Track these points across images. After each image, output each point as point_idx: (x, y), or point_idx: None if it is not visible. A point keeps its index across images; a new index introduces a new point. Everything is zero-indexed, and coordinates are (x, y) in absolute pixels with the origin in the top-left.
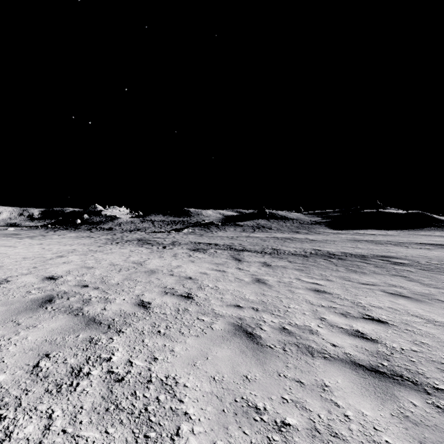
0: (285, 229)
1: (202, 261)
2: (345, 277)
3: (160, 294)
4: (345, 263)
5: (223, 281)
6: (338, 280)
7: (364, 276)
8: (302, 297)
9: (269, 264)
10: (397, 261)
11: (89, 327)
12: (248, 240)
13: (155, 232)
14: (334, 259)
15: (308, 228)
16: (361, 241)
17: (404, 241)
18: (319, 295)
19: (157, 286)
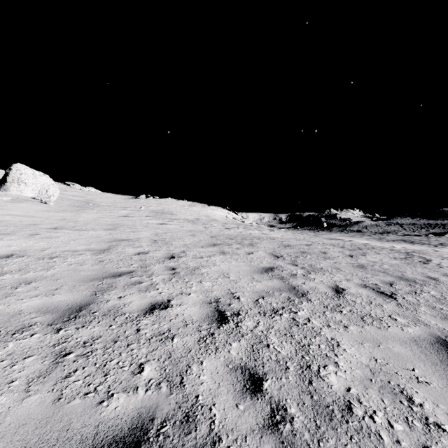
0: None
1: None
2: None
3: None
4: None
5: None
6: None
7: None
8: None
9: None
10: None
11: (442, 254)
12: None
13: (408, 235)
14: None
15: None
16: None
17: None
18: None
19: None
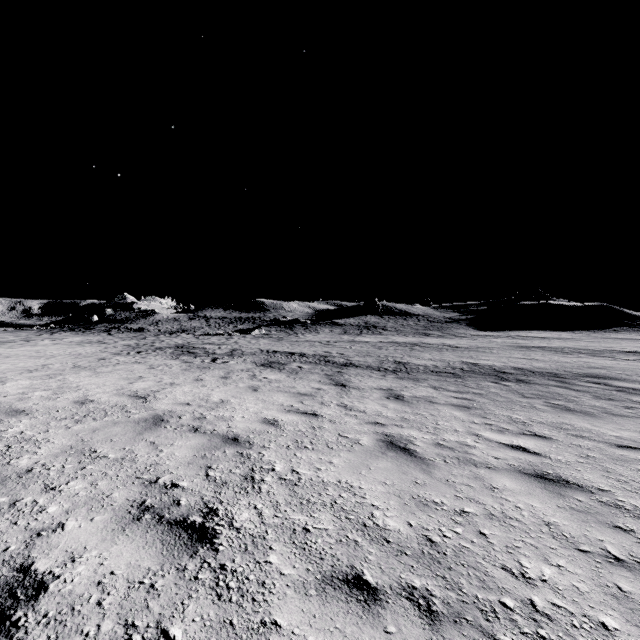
0: (407, 331)
1: (272, 389)
2: (564, 425)
3: (118, 520)
4: (534, 390)
5: (310, 448)
6: (559, 436)
7: (598, 422)
8: (528, 509)
9: (399, 394)
10: (625, 386)
11: None
12: (353, 347)
13: (208, 334)
14: (510, 382)
15: (441, 328)
16: (533, 349)
17: (599, 349)
18: (565, 499)
19: (133, 476)
